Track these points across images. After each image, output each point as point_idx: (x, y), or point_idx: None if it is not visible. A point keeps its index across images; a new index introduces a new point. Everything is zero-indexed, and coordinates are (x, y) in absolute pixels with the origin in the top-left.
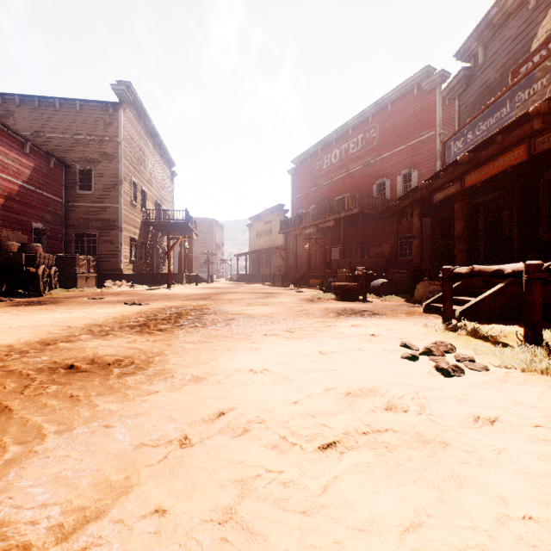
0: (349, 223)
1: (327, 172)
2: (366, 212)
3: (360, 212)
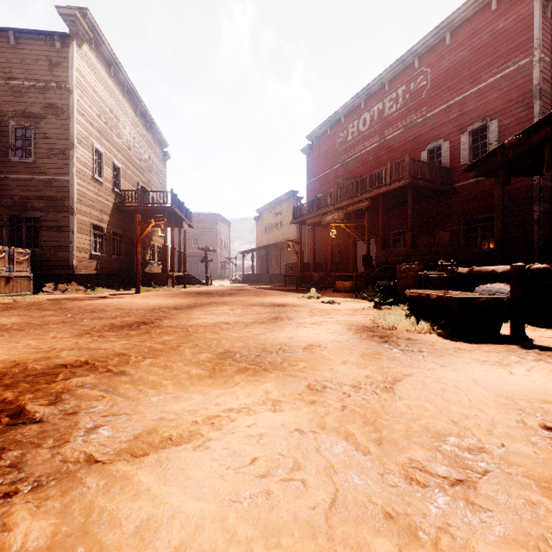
0: (386, 205)
1: (353, 144)
2: (419, 183)
3: (411, 183)
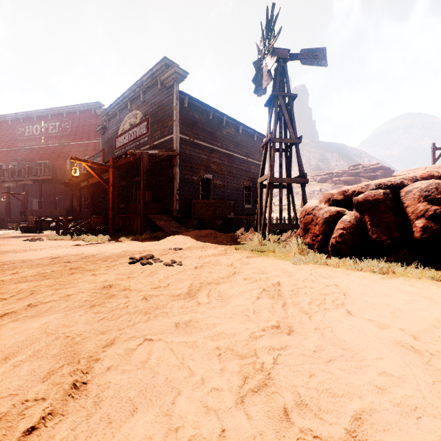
0: (48, 183)
1: (29, 139)
2: (58, 179)
3: (53, 178)
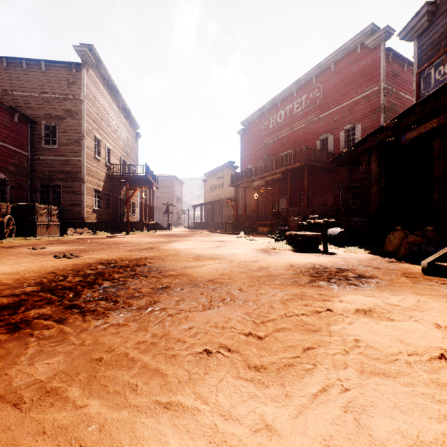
0: (294, 176)
1: (273, 131)
2: (312, 164)
3: (306, 164)
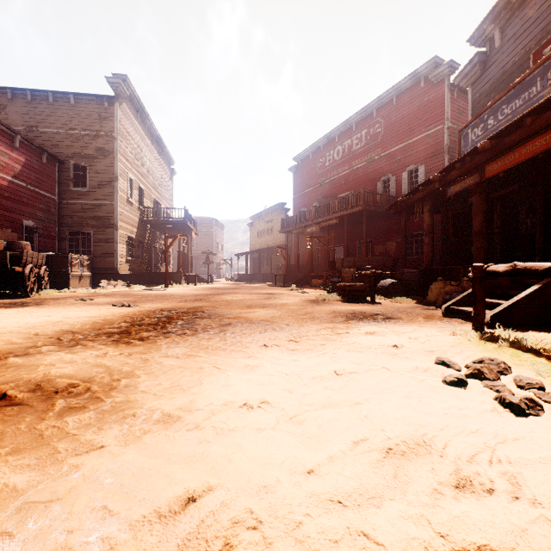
0: (352, 221)
1: (330, 169)
2: (371, 209)
3: (364, 209)
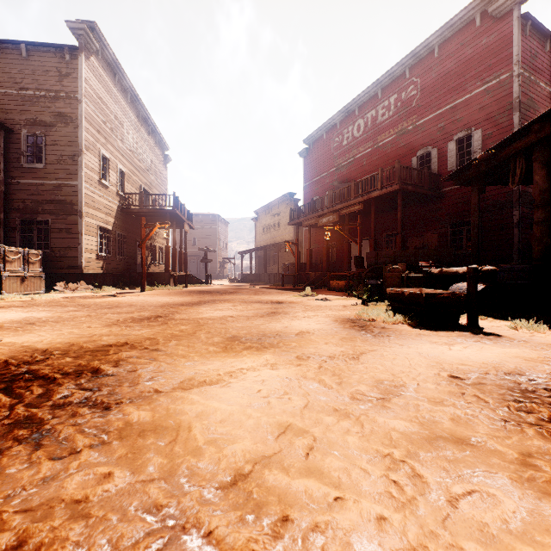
0: (379, 208)
1: (348, 149)
2: (408, 189)
3: (400, 189)
